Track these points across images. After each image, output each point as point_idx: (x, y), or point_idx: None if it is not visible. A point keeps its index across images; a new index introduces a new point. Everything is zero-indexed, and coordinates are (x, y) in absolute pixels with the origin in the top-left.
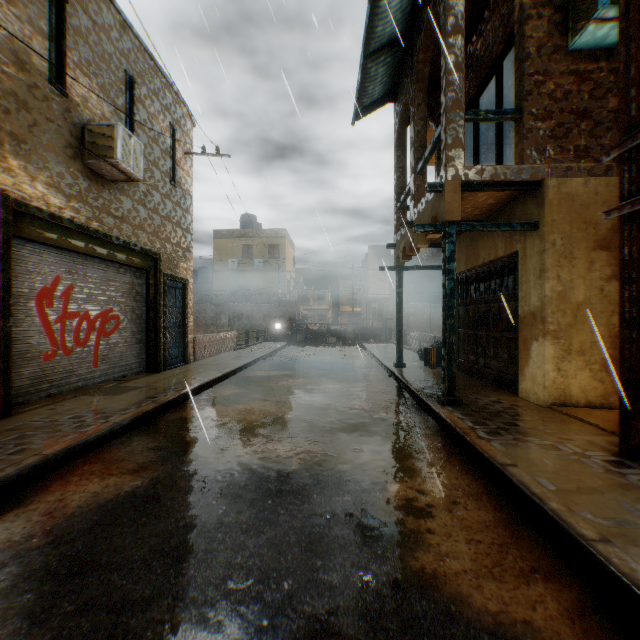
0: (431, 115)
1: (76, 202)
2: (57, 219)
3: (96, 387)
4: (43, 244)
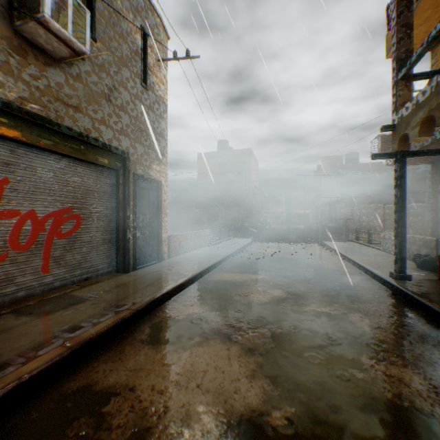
0: None
1: None
2: None
3: (40, 297)
4: None
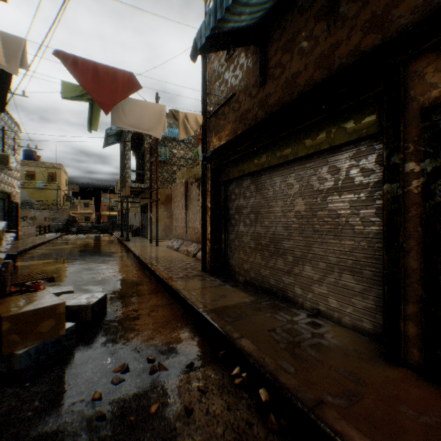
0: (134, 150)
1: None
2: None
3: None
4: None
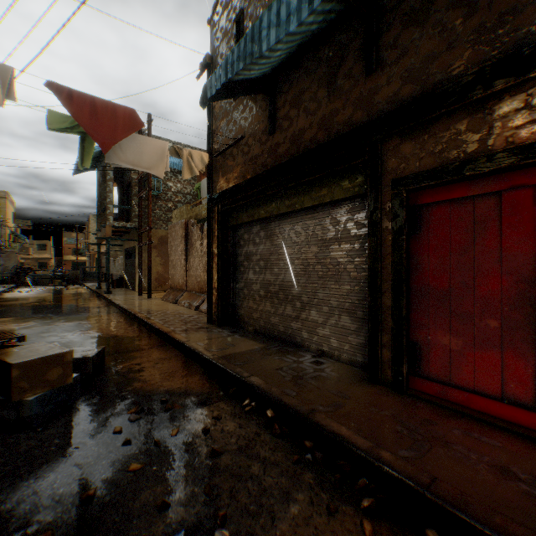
0: (116, 179)
1: None
2: None
3: None
4: None
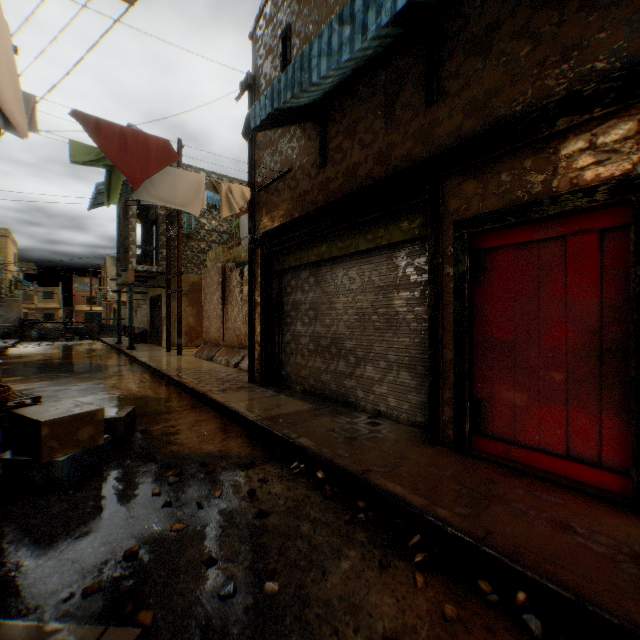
0: (139, 215)
1: None
2: None
3: None
4: None
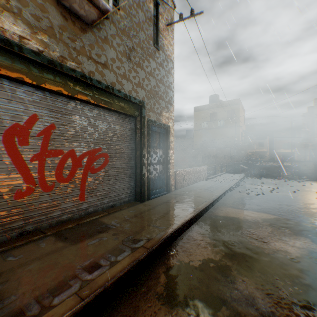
0: None
1: (45, 37)
2: (13, 47)
3: (76, 221)
4: (14, 81)
